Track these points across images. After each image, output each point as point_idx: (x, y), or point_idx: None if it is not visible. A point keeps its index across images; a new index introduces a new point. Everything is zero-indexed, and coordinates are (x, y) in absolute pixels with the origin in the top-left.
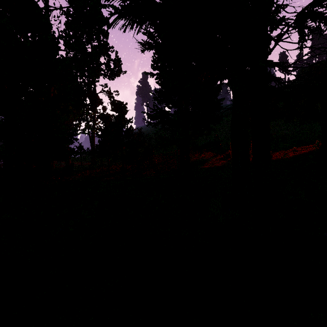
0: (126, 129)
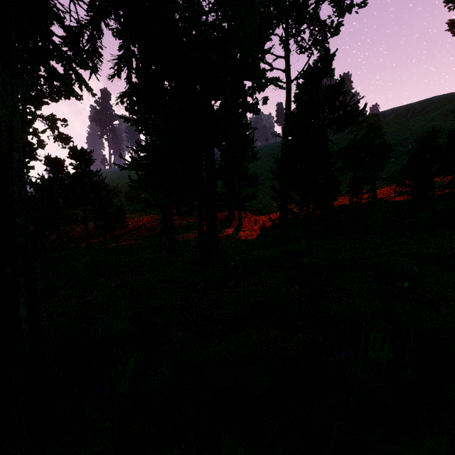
0: (91, 184)
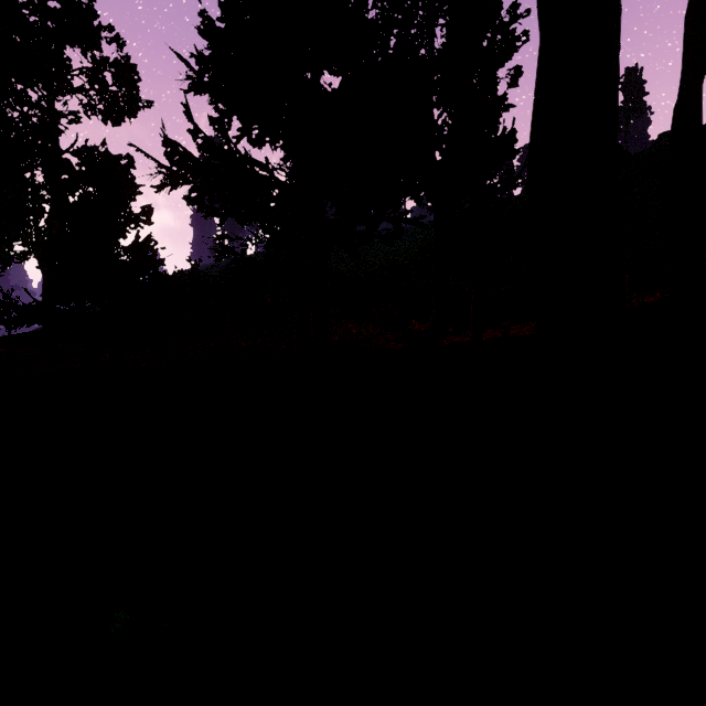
0: (132, 243)
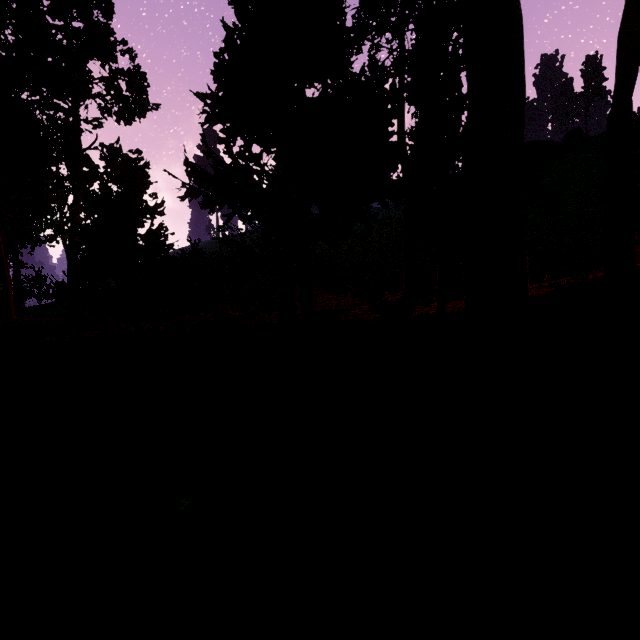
0: (147, 231)
